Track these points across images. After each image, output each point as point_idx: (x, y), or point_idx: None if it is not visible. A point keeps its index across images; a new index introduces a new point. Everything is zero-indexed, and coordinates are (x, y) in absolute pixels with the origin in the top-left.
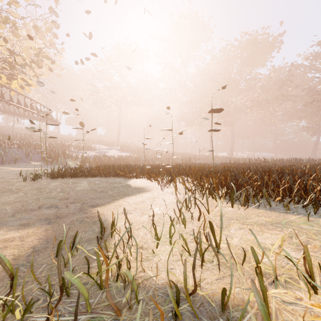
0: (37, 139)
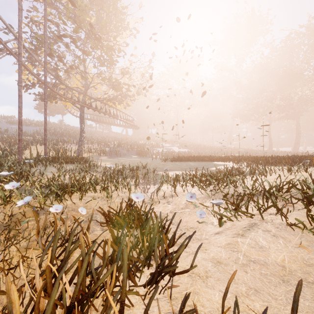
0: (121, 140)
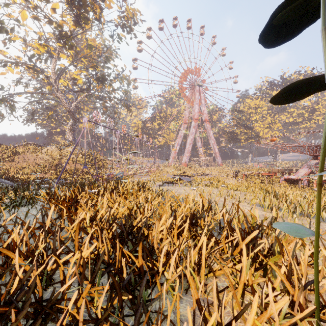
0: None
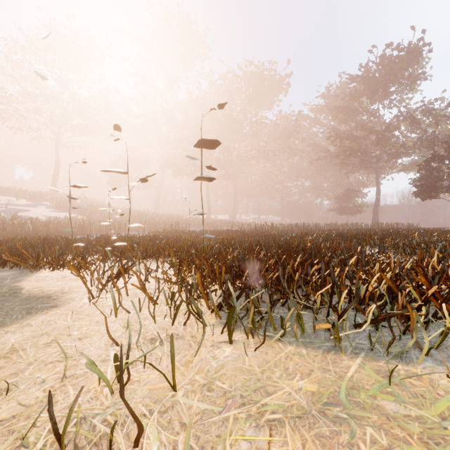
0: None
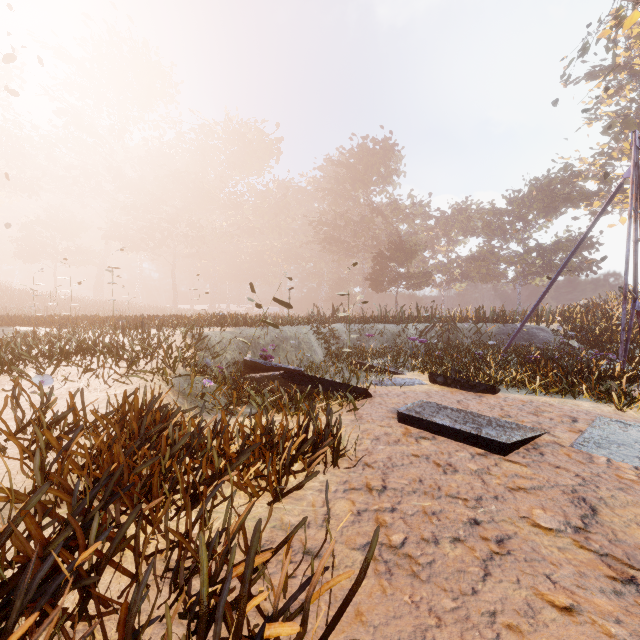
0: None
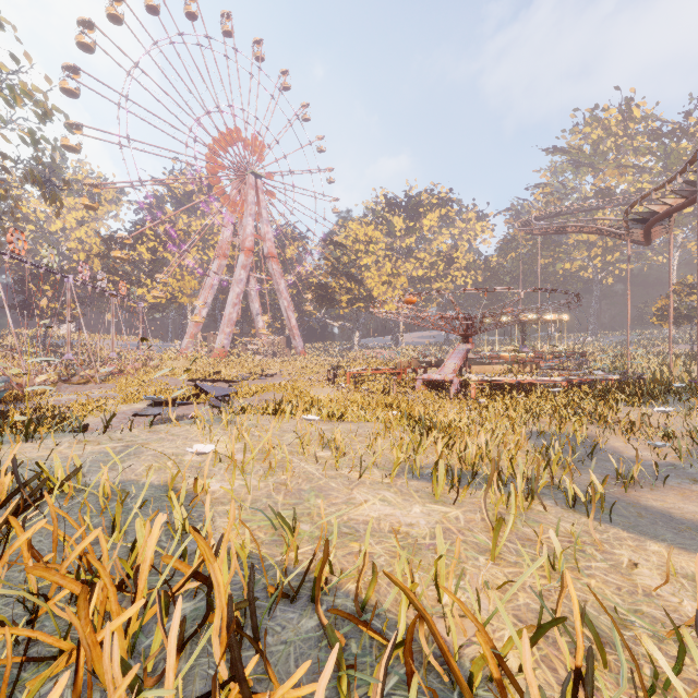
0: None
